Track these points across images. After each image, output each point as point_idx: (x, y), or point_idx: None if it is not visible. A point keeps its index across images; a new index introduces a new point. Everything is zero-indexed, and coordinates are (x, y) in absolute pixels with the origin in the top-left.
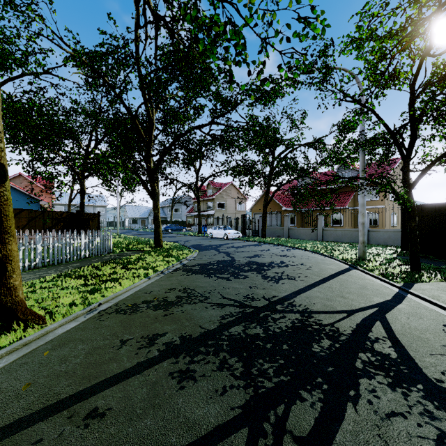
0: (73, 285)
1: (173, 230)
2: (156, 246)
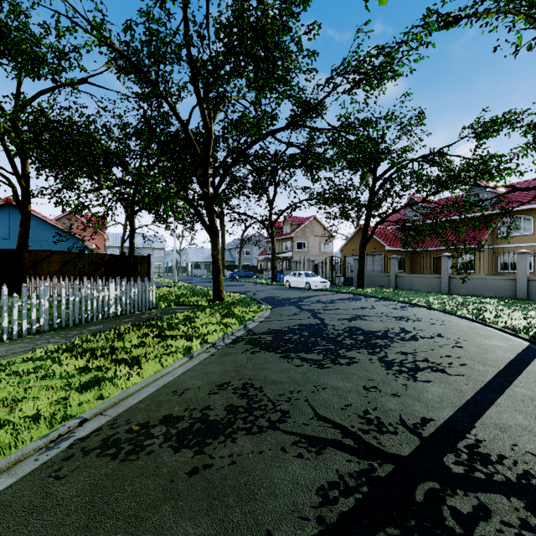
0: (62, 371)
1: (241, 277)
2: (215, 299)
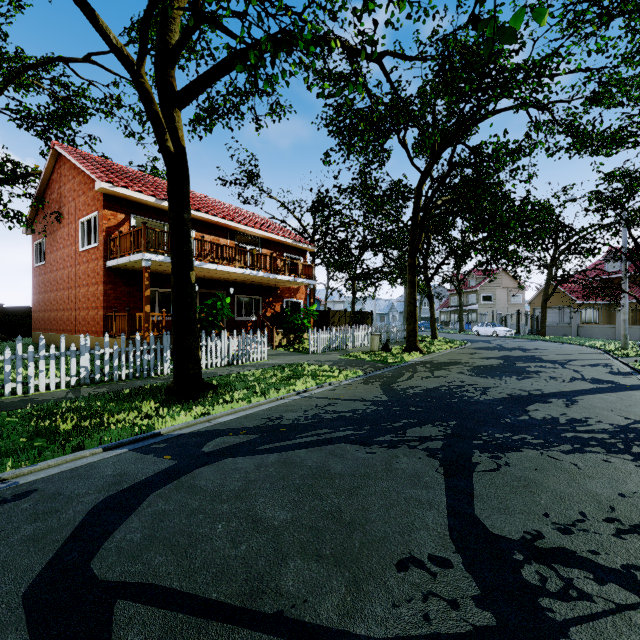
0: None
1: (426, 328)
2: (433, 338)
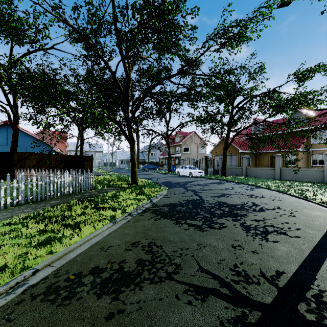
0: (27, 233)
1: (149, 169)
2: (132, 183)
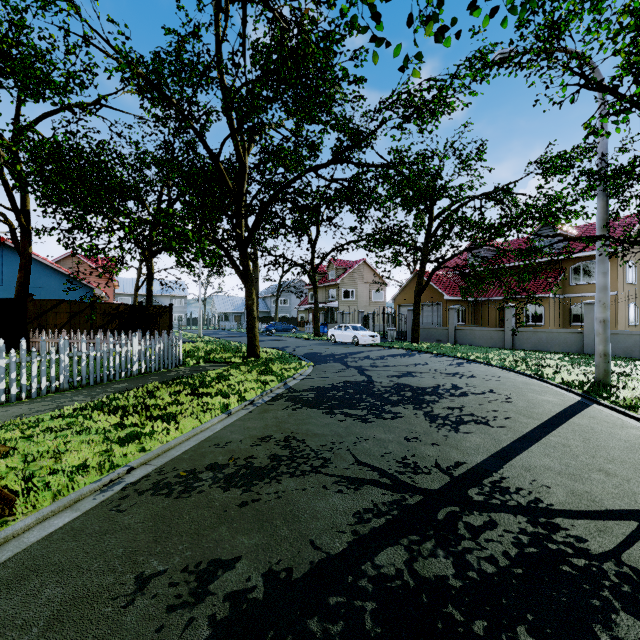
0: (98, 426)
1: (278, 330)
2: (250, 355)
